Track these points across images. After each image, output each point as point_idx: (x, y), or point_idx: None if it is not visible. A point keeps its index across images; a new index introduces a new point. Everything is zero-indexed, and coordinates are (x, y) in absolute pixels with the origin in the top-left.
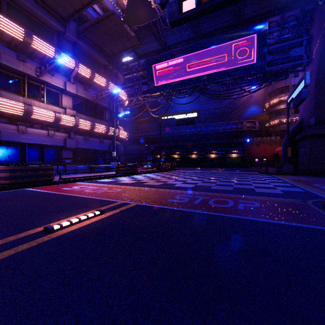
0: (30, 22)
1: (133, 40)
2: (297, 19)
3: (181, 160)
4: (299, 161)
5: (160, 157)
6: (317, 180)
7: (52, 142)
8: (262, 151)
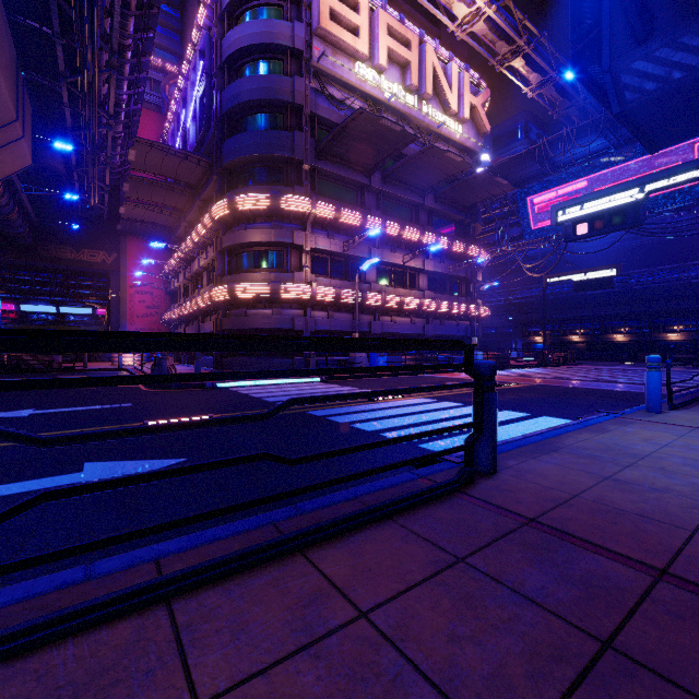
0: (395, 208)
1: (505, 187)
2: None
3: (587, 346)
4: None
5: (544, 344)
6: None
7: (413, 331)
8: None
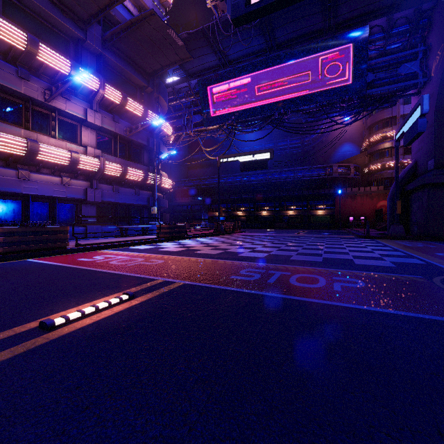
0: (36, 25)
1: (181, 52)
2: (410, 22)
3: (247, 218)
4: (411, 220)
5: (219, 215)
6: (439, 246)
7: (66, 194)
8: (359, 206)
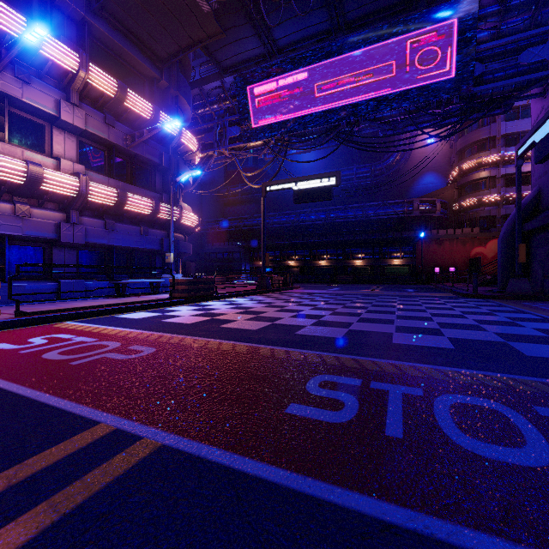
0: None
1: (208, 24)
2: None
3: (301, 270)
4: (534, 272)
5: (264, 265)
6: None
7: (23, 231)
8: (448, 253)
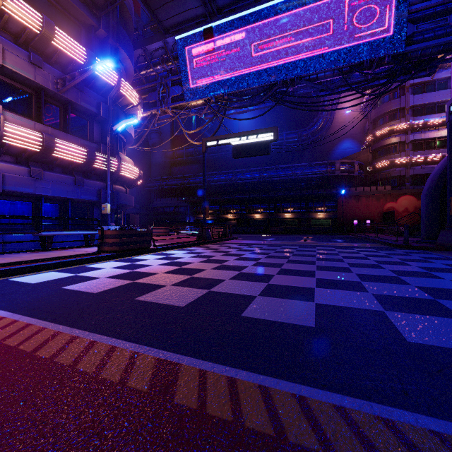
0: None
1: None
2: None
3: (238, 222)
4: None
5: (204, 217)
6: None
7: None
8: (364, 208)
